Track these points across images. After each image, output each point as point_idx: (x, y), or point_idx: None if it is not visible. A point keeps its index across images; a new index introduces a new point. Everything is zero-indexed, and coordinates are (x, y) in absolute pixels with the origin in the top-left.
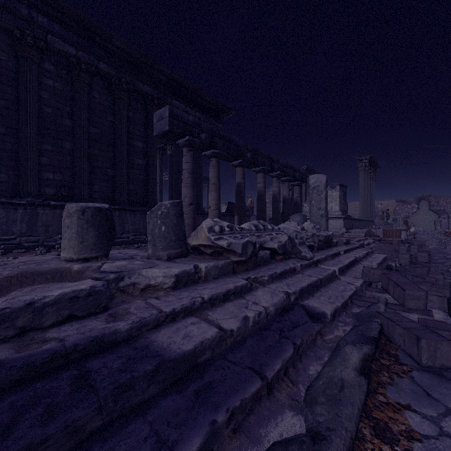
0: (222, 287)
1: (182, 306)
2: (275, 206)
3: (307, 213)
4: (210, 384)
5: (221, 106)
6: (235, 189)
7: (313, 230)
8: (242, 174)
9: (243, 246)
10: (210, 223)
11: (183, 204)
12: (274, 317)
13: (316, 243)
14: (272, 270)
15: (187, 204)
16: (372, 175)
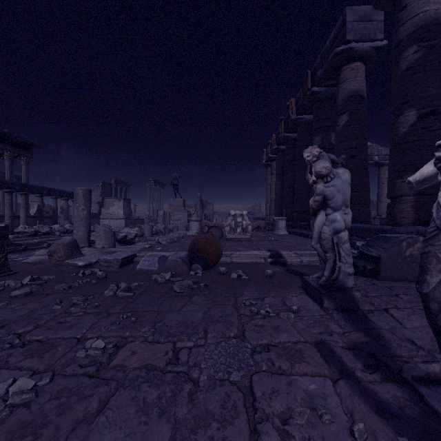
0: (25, 238)
1: (16, 240)
2: (65, 214)
3: (104, 215)
4: (22, 245)
5: (30, 143)
6: (37, 208)
7: (68, 227)
8: (41, 201)
9: (32, 231)
10: (22, 226)
11: (6, 217)
12: (37, 243)
13: (65, 231)
14: (41, 237)
15: (9, 217)
16: (160, 189)
